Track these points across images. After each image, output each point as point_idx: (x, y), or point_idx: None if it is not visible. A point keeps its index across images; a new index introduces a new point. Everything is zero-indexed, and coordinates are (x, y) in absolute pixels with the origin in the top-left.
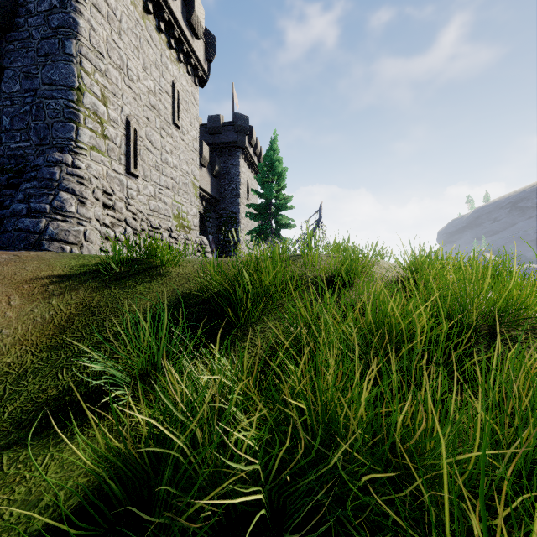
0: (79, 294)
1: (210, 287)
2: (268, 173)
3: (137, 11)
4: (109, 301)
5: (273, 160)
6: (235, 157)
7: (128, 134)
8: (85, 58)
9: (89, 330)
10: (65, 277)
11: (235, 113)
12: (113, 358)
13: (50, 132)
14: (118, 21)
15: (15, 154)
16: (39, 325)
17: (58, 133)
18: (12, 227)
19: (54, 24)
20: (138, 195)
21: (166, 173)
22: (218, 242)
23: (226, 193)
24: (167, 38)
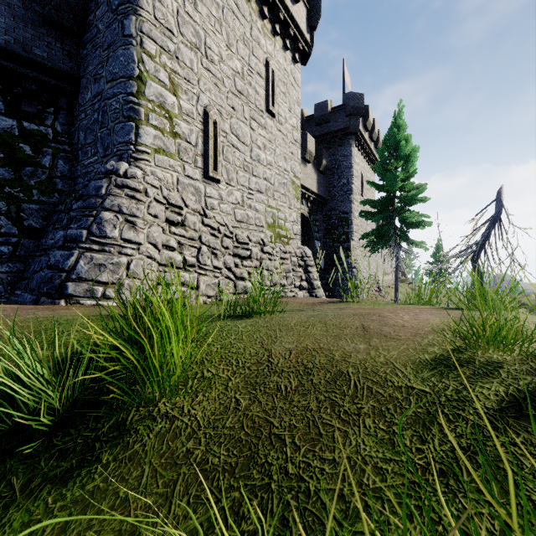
0: None
1: None
2: (389, 158)
3: None
4: None
5: (398, 140)
6: (346, 146)
7: (206, 129)
8: (147, 37)
9: None
10: None
11: (346, 94)
12: None
13: (112, 139)
14: None
15: (87, 172)
16: None
17: (118, 138)
18: (46, 263)
19: (115, 5)
20: (219, 205)
21: (257, 173)
22: (326, 248)
23: (336, 190)
24: (258, 6)
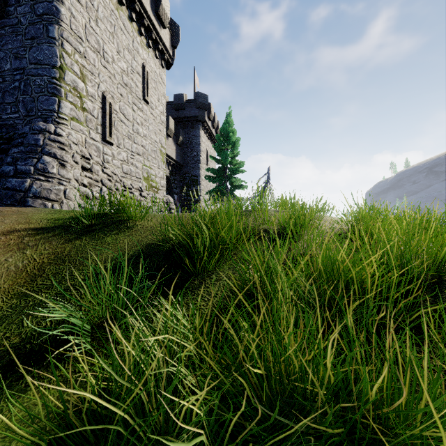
0: (52, 244)
1: (171, 238)
2: (224, 142)
3: (112, 2)
4: (79, 251)
5: (229, 131)
6: (196, 129)
7: (104, 107)
8: (66, 41)
9: (58, 278)
10: (40, 229)
11: (196, 92)
12: (77, 306)
13: (36, 105)
14: (95, 10)
15: (6, 124)
16: (13, 273)
17: (42, 106)
18: (0, 186)
19: (40, 12)
20: (112, 160)
21: (137, 141)
22: (182, 201)
23: (189, 159)
24: (138, 26)
